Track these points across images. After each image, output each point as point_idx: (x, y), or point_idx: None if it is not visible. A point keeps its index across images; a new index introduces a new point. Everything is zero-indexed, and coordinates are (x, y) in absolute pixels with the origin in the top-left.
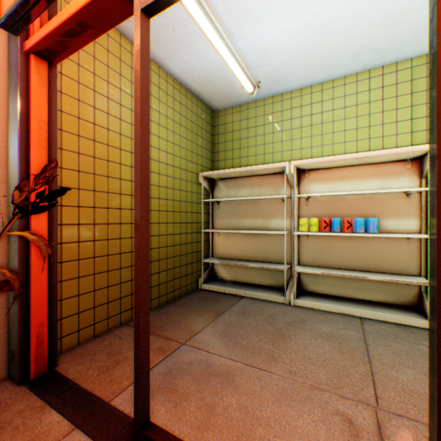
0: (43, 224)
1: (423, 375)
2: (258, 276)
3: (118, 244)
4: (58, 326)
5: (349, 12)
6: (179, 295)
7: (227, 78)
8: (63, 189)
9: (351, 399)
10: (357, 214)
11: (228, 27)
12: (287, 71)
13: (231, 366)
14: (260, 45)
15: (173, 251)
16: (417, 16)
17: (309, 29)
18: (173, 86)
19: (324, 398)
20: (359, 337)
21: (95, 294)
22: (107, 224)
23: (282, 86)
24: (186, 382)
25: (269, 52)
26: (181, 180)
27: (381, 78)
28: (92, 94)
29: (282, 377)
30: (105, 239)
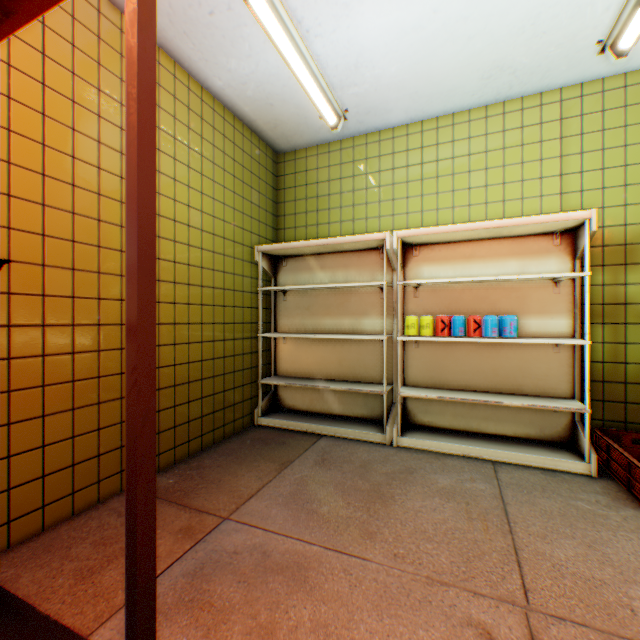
0: None
1: (587, 549)
2: (345, 403)
3: (117, 359)
4: None
5: (480, 9)
6: (222, 436)
7: (297, 100)
8: None
9: (489, 596)
10: (488, 310)
11: (299, 16)
12: (388, 95)
13: (302, 554)
14: (348, 50)
15: (212, 367)
16: (573, 24)
17: (420, 31)
18: (212, 108)
19: (448, 599)
20: (493, 493)
21: (75, 443)
22: (96, 326)
23: (381, 119)
24: (227, 588)
25: (361, 63)
26: (226, 256)
27: (520, 115)
28: (69, 106)
29: (383, 566)
30: (94, 350)
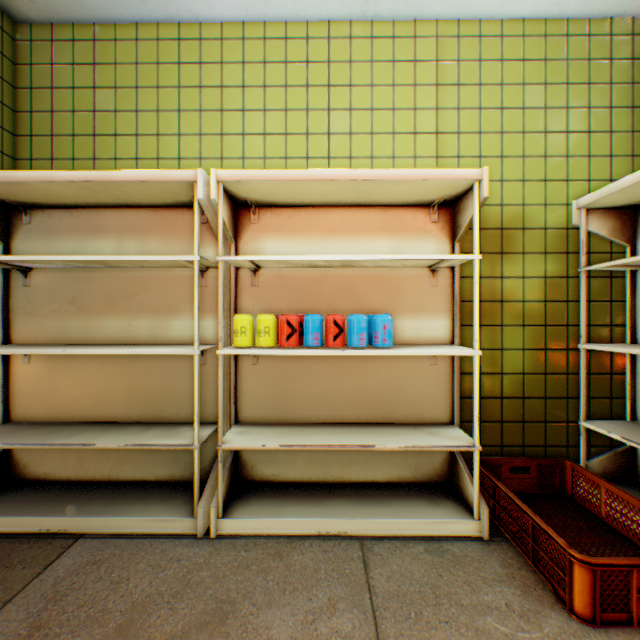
0: None
1: None
2: (142, 460)
3: None
4: None
5: None
6: None
7: None
8: None
9: None
10: (354, 307)
11: None
12: None
13: None
14: None
15: None
16: None
17: None
18: None
19: None
20: None
21: None
22: None
23: None
24: None
25: None
26: None
27: (392, 44)
28: None
29: None
30: None
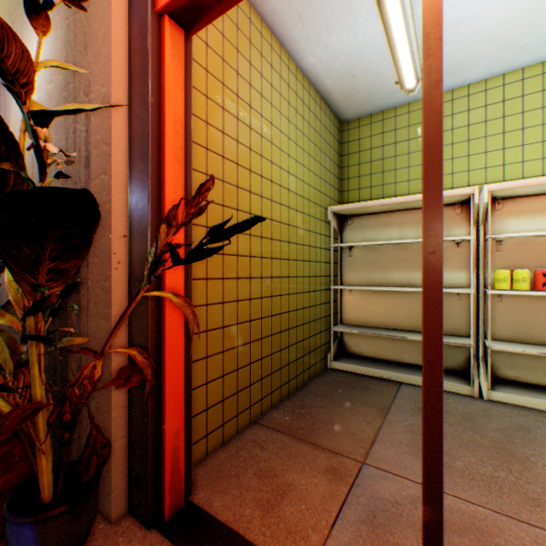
0: (177, 280)
1: None
2: (414, 353)
3: (247, 308)
4: (192, 434)
5: None
6: (307, 377)
7: (379, 68)
8: (252, 220)
9: None
10: None
11: None
12: (476, 51)
13: (471, 515)
14: (453, 7)
15: (301, 316)
16: None
17: None
18: (301, 84)
19: None
20: None
21: (223, 381)
22: (235, 279)
23: (458, 77)
24: (416, 544)
25: (461, 20)
26: (309, 216)
27: None
28: (220, 88)
29: None
30: (234, 300)
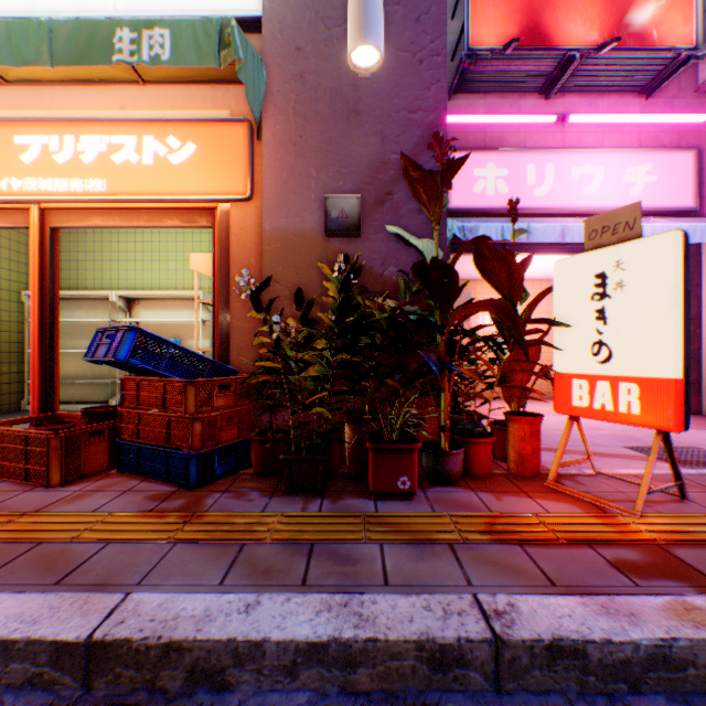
0: None
1: None
2: (96, 394)
3: None
4: None
5: None
6: None
7: None
8: None
9: None
10: (175, 336)
11: None
12: None
13: None
14: None
15: None
16: None
17: None
18: None
19: None
20: None
21: None
22: None
23: None
24: None
25: None
26: None
27: (193, 236)
28: None
29: None
30: None
